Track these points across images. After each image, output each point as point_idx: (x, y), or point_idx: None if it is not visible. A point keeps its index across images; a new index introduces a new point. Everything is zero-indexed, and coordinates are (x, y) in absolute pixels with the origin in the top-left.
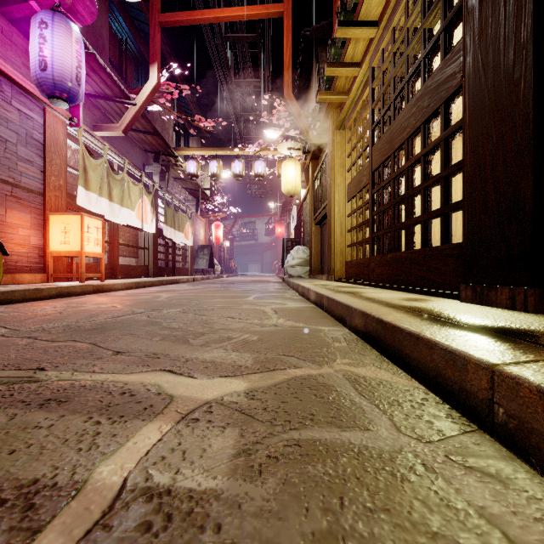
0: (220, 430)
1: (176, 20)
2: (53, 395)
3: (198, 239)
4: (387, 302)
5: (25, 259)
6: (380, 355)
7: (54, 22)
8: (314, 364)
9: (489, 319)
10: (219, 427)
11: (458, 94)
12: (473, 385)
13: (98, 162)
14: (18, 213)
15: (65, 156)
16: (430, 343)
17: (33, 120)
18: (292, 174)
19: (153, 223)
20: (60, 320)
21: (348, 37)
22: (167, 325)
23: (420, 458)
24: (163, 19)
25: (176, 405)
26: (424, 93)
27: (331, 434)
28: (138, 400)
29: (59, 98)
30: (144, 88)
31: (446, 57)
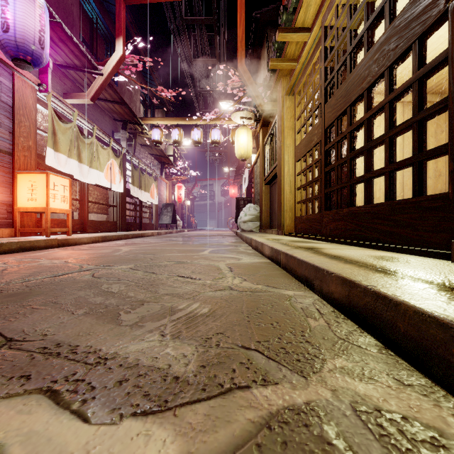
0: None
1: None
2: None
3: (163, 198)
4: (363, 262)
5: None
6: (384, 348)
7: None
8: (294, 371)
9: None
10: None
11: (437, 26)
12: None
13: (67, 126)
14: None
15: (35, 119)
16: None
17: (1, 83)
18: (245, 140)
19: (121, 184)
20: None
21: (299, 1)
22: (105, 289)
23: None
24: None
25: None
26: (390, 34)
27: None
28: None
29: (22, 60)
30: (111, 60)
31: None
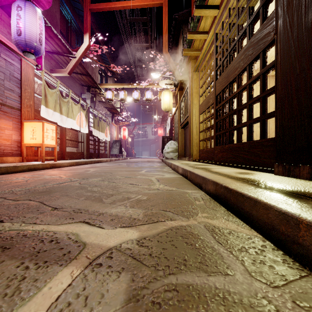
0: (116, 275)
1: (99, 8)
2: (2, 243)
3: (113, 137)
4: (228, 174)
5: (9, 148)
6: (226, 210)
7: (26, 7)
8: (184, 217)
9: (300, 187)
10: (116, 271)
11: (271, 45)
12: (304, 240)
13: (53, 91)
14: (4, 121)
15: (34, 87)
16: (266, 206)
17: (14, 65)
18: (168, 99)
19: (86, 127)
20: (25, 186)
21: (201, 16)
22: (90, 189)
23: (273, 304)
24: (92, 7)
25: (87, 251)
26: (249, 46)
27: (201, 279)
28: (60, 247)
29: (28, 52)
30: (81, 48)
31: (264, 22)
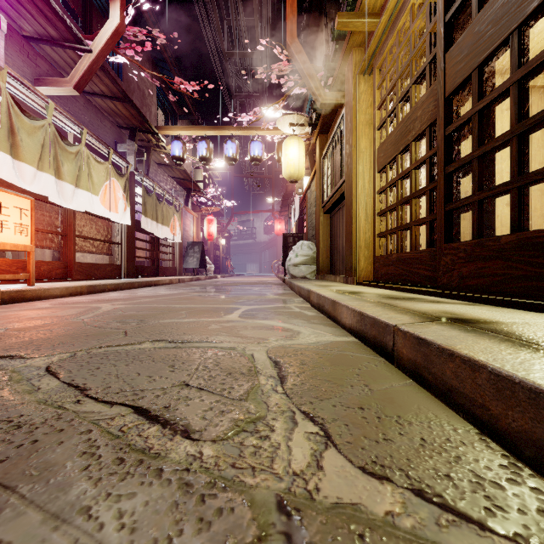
0: None
1: None
2: None
3: (188, 235)
4: None
5: None
6: None
7: None
8: None
9: None
10: None
11: None
12: None
13: (36, 124)
14: None
15: None
16: None
17: None
18: (295, 154)
19: (126, 213)
20: None
21: None
22: None
23: None
24: None
25: None
26: None
27: None
28: None
29: None
30: (103, 30)
31: None
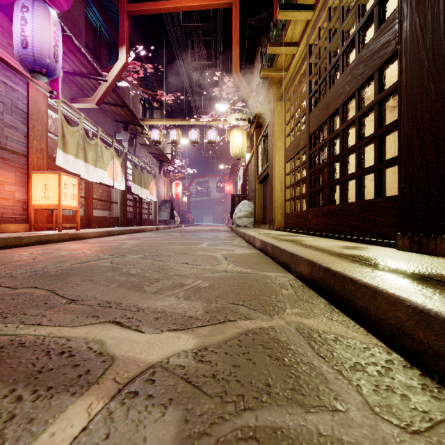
0: (160, 411)
1: (141, 10)
2: None
3: (161, 195)
4: (329, 250)
5: (11, 211)
6: (328, 304)
7: (34, 6)
8: (265, 314)
9: (439, 269)
10: (160, 405)
11: (392, 60)
12: None
13: (75, 129)
14: (4, 172)
15: (46, 124)
16: (392, 299)
17: (18, 92)
18: (239, 141)
19: (123, 182)
20: (30, 266)
21: (287, 20)
22: (126, 271)
23: None
24: (130, 8)
25: (115, 370)
26: (359, 61)
27: (294, 419)
28: (74, 363)
29: (38, 72)
30: (114, 67)
31: (381, 27)
